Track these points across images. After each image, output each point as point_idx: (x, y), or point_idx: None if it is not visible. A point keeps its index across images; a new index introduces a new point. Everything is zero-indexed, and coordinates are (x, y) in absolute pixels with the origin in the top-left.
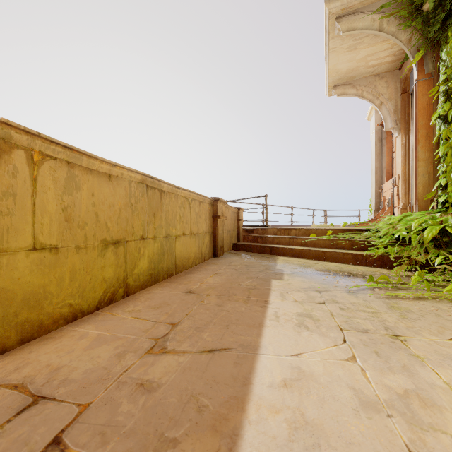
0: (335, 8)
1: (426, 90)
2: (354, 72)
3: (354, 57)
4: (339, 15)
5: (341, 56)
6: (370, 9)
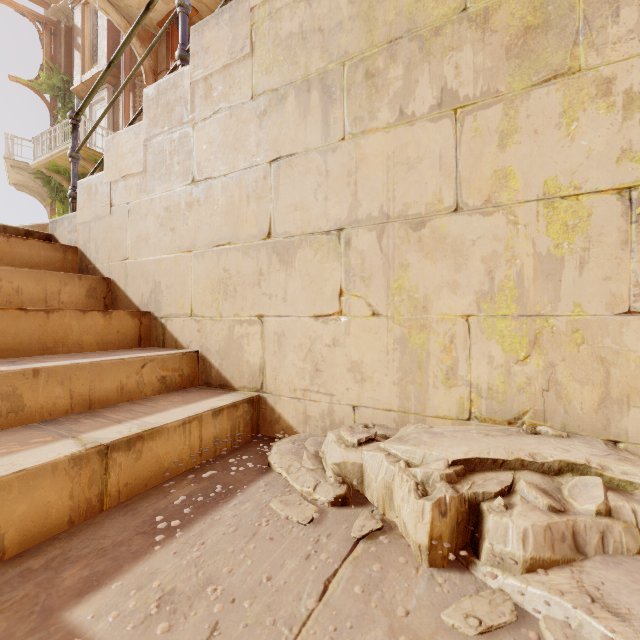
0: (10, 162)
1: (54, 214)
2: (28, 183)
3: (26, 178)
4: (13, 165)
5: (17, 175)
6: (29, 171)
